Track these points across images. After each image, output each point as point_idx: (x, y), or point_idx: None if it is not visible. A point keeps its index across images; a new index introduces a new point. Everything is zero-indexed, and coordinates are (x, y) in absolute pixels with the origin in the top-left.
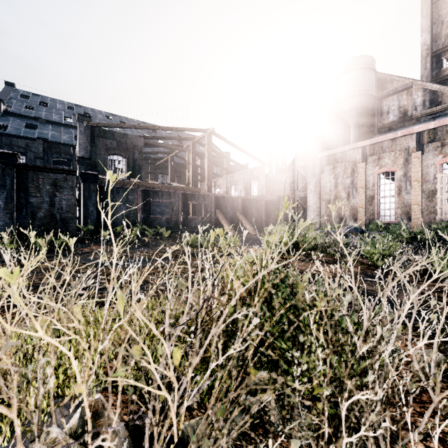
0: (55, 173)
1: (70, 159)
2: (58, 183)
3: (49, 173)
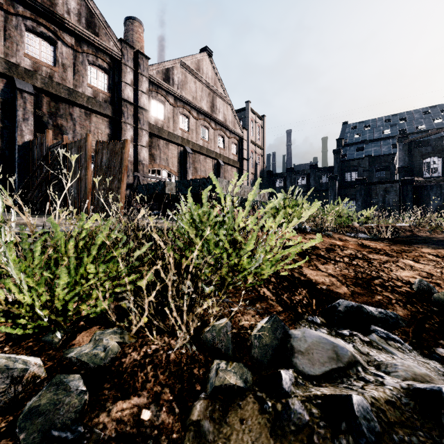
0: (385, 184)
1: (388, 166)
2: (387, 189)
3: (382, 184)
